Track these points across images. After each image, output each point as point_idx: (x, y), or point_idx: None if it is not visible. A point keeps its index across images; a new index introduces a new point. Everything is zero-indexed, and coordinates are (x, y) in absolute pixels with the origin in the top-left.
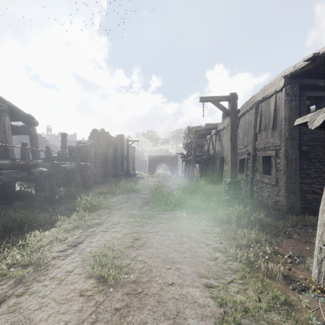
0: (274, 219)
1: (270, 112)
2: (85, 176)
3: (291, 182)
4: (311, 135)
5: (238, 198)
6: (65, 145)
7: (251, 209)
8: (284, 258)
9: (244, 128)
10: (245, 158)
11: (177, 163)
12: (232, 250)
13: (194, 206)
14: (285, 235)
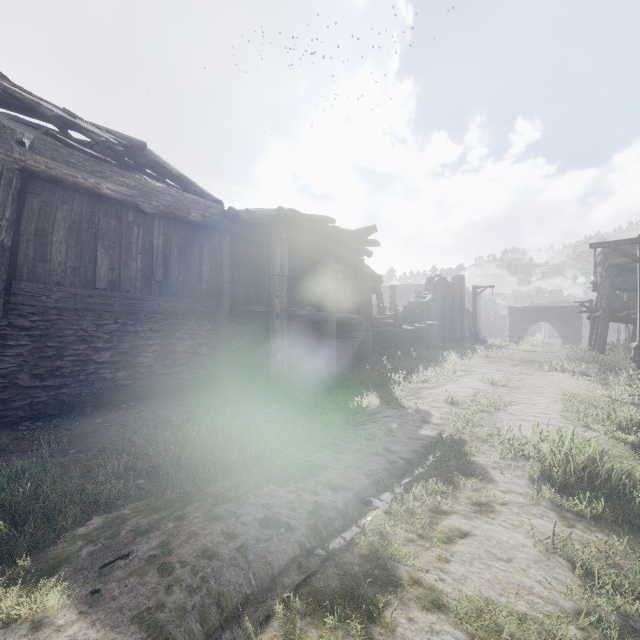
0: None
1: None
2: (427, 338)
3: None
4: None
5: None
6: (394, 300)
7: None
8: None
9: None
10: None
11: (579, 322)
12: (598, 391)
13: (579, 372)
14: None
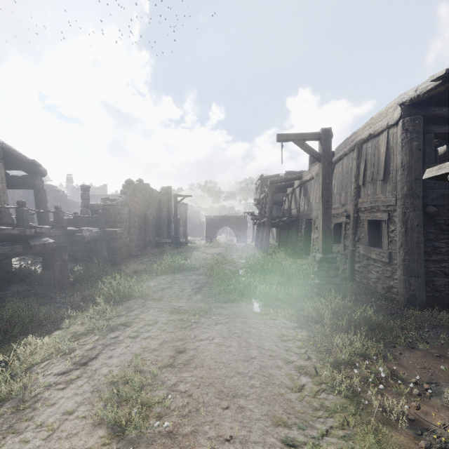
0: (388, 316)
1: (380, 156)
2: (114, 248)
3: (411, 259)
4: (440, 191)
5: (333, 282)
6: (87, 203)
7: (352, 299)
8: (407, 386)
9: (340, 179)
10: (342, 222)
11: (246, 226)
12: (326, 372)
13: (269, 295)
14: (406, 344)
